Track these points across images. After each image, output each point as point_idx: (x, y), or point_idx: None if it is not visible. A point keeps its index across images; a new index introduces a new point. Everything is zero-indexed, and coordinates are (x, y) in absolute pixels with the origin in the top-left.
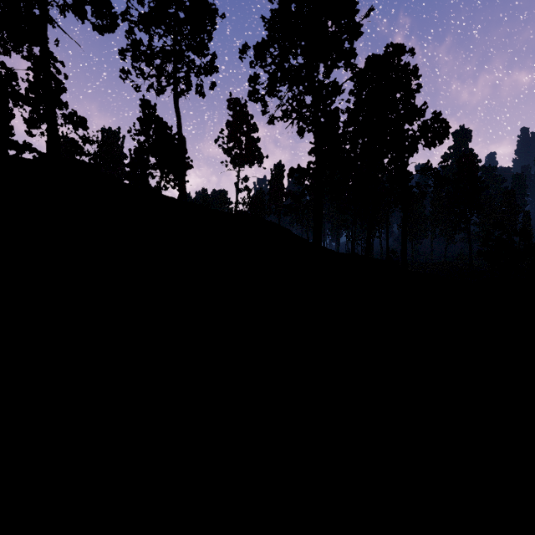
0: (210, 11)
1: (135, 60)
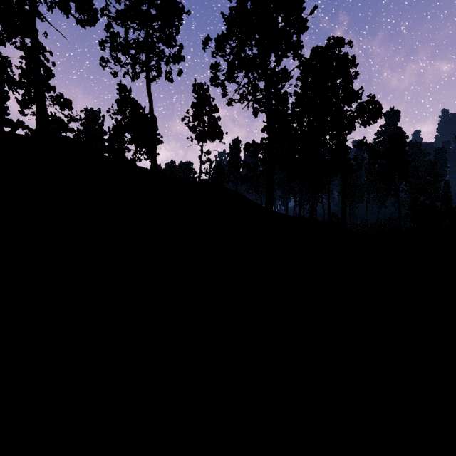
0: (177, 8)
1: (113, 50)
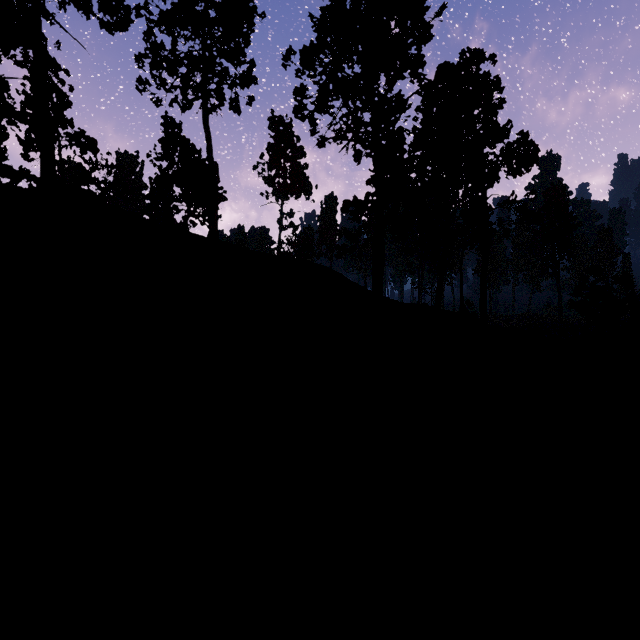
0: (247, 9)
1: (154, 68)
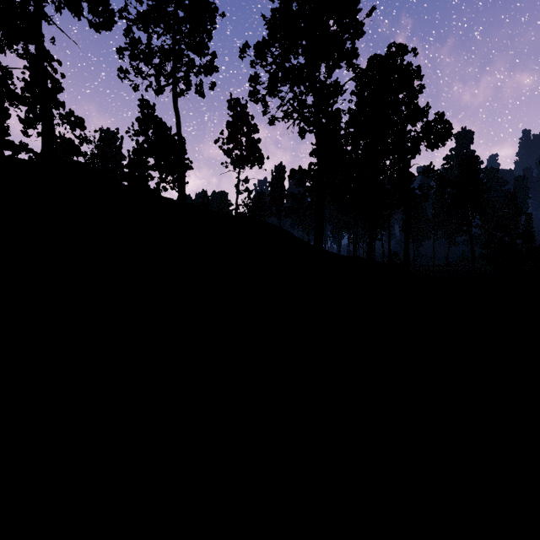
0: (210, 9)
1: (133, 59)
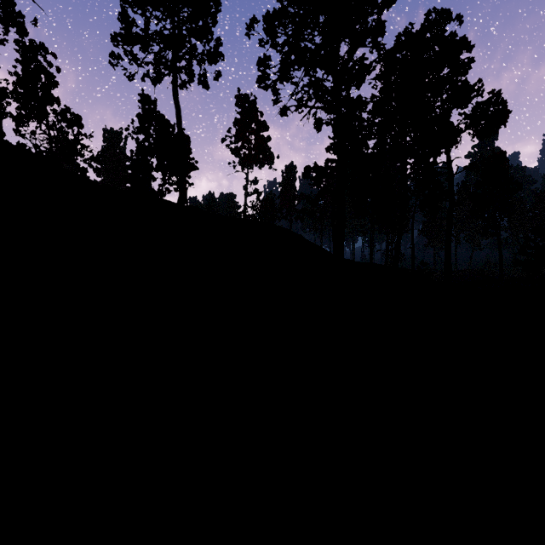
0: None
1: (126, 43)
